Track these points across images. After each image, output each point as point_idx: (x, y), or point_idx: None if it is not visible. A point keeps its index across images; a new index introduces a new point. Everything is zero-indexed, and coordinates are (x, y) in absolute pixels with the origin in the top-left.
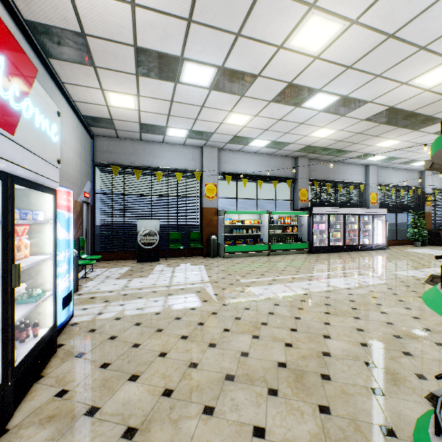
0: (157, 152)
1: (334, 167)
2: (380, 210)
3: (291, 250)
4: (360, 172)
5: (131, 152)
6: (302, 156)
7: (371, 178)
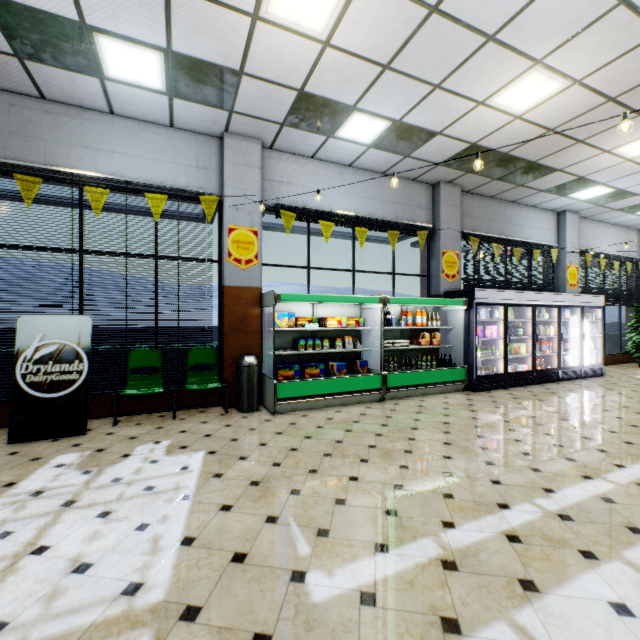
0: (95, 136)
1: (505, 212)
2: (594, 298)
3: (432, 385)
4: (548, 225)
5: (13, 129)
6: (449, 181)
7: (569, 237)
